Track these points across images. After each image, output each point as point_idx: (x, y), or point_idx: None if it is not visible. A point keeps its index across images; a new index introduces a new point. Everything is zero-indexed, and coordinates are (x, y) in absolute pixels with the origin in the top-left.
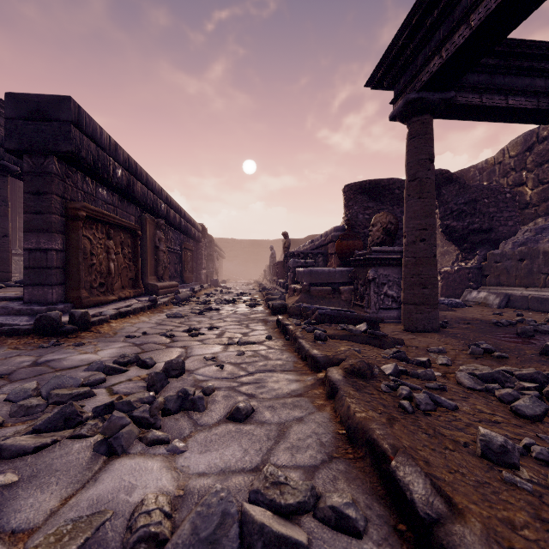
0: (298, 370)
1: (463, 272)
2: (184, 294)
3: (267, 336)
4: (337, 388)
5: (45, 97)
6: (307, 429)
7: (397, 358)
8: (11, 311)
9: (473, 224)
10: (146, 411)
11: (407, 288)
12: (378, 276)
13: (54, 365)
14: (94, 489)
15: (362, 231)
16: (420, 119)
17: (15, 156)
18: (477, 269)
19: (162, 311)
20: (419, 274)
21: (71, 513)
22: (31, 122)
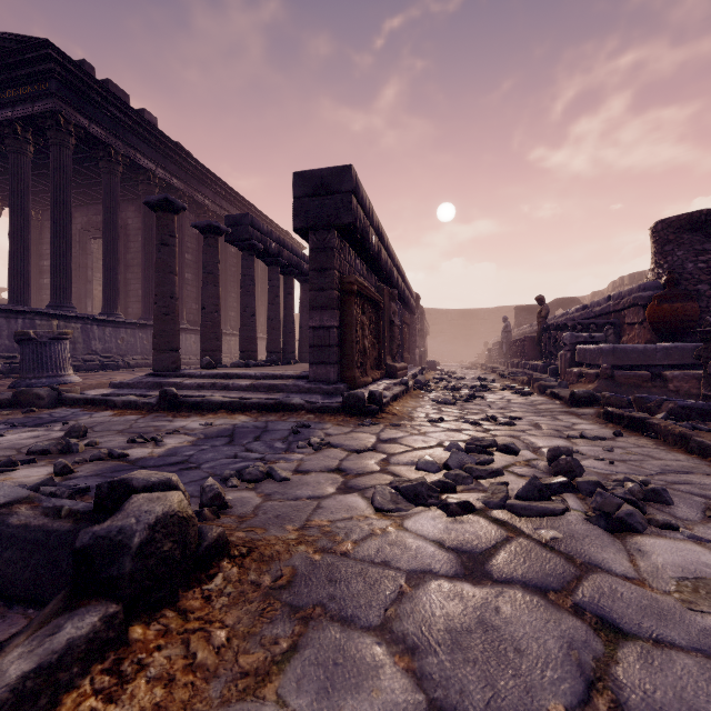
0: None
1: None
2: (422, 378)
3: (615, 432)
4: None
5: (328, 170)
6: None
7: None
8: (302, 389)
9: None
10: (627, 493)
11: None
12: None
13: (405, 443)
14: (657, 557)
15: (693, 287)
16: None
17: (299, 234)
18: None
19: (419, 397)
20: None
21: (667, 573)
22: (315, 198)
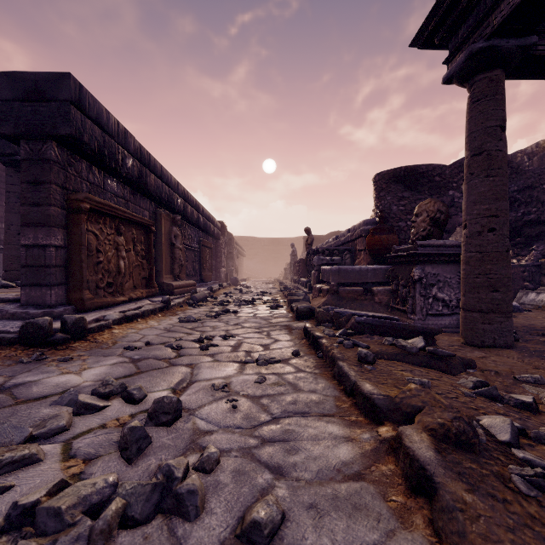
0: (344, 414)
1: (516, 270)
2: (200, 294)
3: (293, 352)
4: (432, 480)
5: (43, 74)
6: None
7: (485, 395)
8: (5, 315)
9: (528, 214)
10: (81, 538)
11: (469, 291)
12: (425, 275)
13: (19, 393)
14: None
15: (396, 224)
16: (488, 76)
17: (13, 143)
18: (534, 267)
19: (175, 314)
20: (486, 273)
21: None
22: (28, 103)
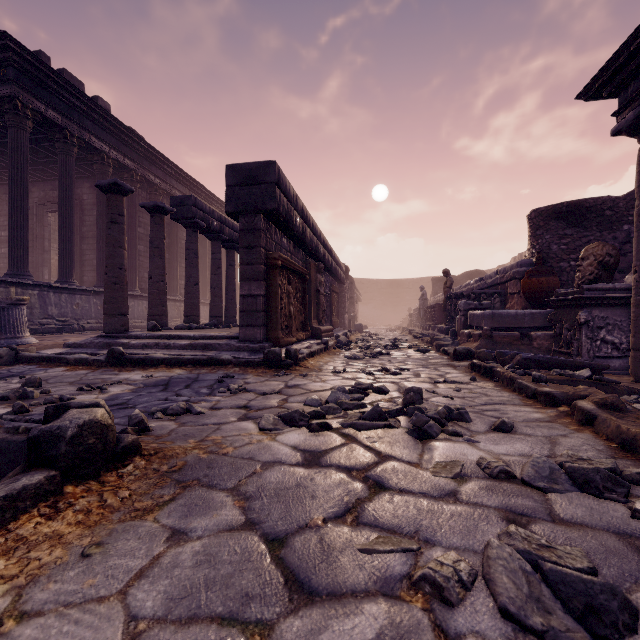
0: (530, 405)
1: None
2: (343, 338)
3: (471, 378)
4: (594, 415)
5: (255, 164)
6: (576, 441)
7: None
8: (233, 348)
9: None
10: (436, 414)
11: (638, 332)
12: (592, 319)
13: (305, 388)
14: (436, 451)
15: (556, 265)
16: None
17: (231, 217)
18: None
19: (336, 354)
20: None
21: (435, 459)
22: (244, 187)
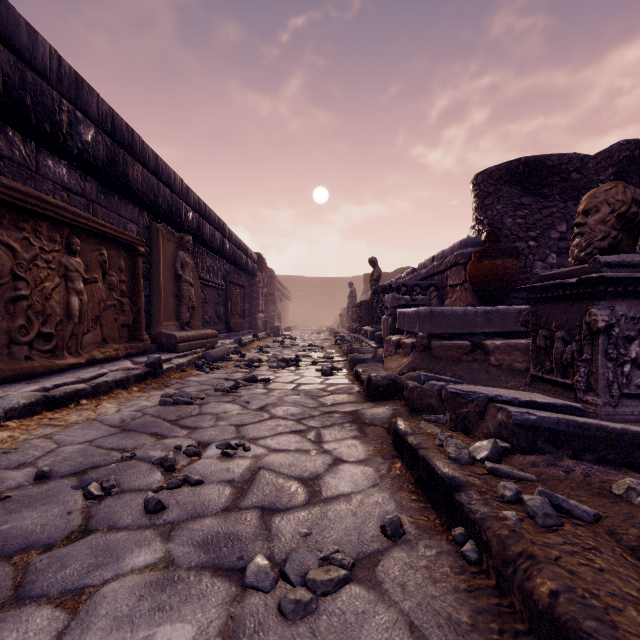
0: None
1: None
2: (219, 350)
3: (386, 525)
4: None
5: None
6: None
7: None
8: None
9: None
10: None
11: None
12: (616, 321)
13: None
14: None
15: (512, 245)
16: None
17: None
18: None
19: (165, 385)
20: None
21: None
22: None
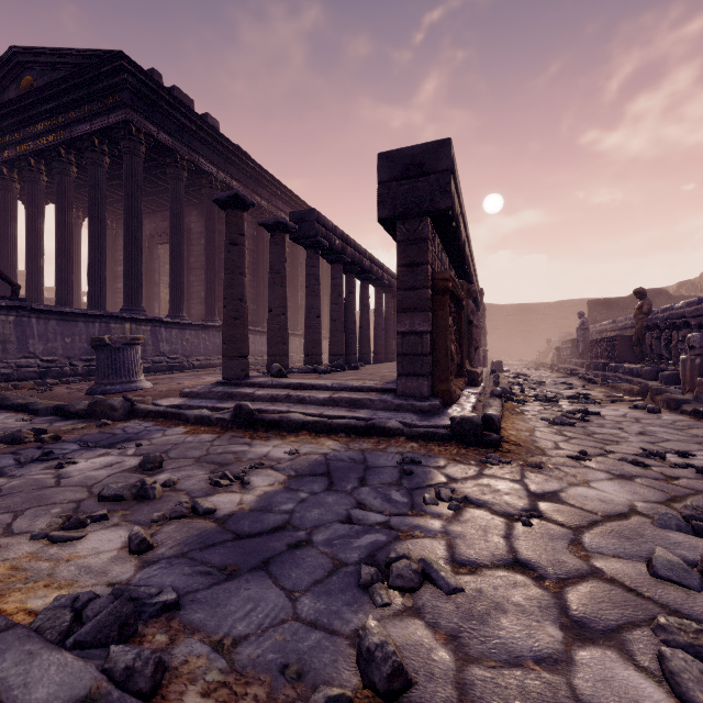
0: None
1: None
2: (505, 385)
3: None
4: None
5: (421, 147)
6: None
7: None
8: (391, 406)
9: None
10: None
11: None
12: None
13: (578, 505)
14: None
15: None
16: None
17: (384, 225)
18: None
19: (518, 412)
20: None
21: None
22: (405, 181)
